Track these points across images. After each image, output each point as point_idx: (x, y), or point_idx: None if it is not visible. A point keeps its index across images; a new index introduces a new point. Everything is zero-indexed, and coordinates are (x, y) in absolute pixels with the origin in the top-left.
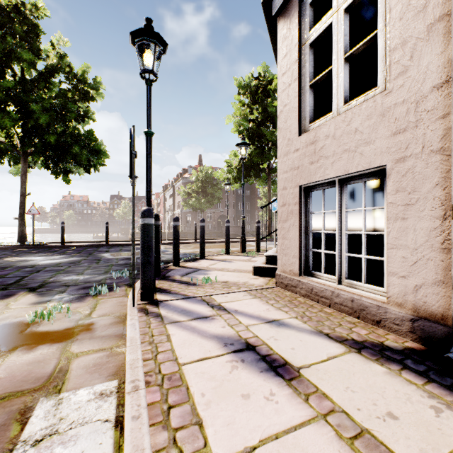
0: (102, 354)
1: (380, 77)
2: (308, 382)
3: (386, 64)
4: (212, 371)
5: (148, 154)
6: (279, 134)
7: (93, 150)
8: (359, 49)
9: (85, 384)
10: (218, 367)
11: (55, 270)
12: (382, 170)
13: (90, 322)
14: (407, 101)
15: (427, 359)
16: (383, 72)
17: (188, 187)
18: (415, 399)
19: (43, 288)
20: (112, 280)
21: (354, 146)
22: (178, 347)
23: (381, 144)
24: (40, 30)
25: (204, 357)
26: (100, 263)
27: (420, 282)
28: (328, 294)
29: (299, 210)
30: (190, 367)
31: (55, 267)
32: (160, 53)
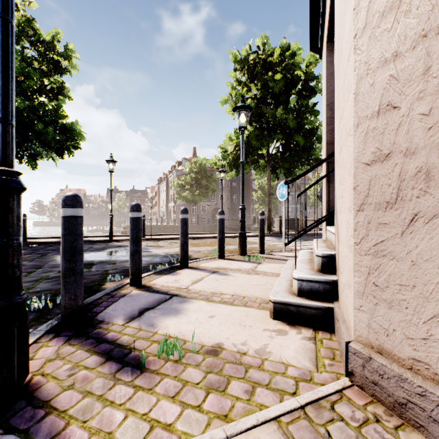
0: None
1: None
2: None
3: None
4: None
5: None
6: None
7: (61, 128)
8: None
9: None
10: None
11: None
12: None
13: None
14: None
15: None
16: None
17: (182, 179)
18: None
19: None
20: None
21: None
22: None
23: None
24: None
25: None
26: (32, 274)
27: None
28: None
29: None
30: None
31: None
32: None
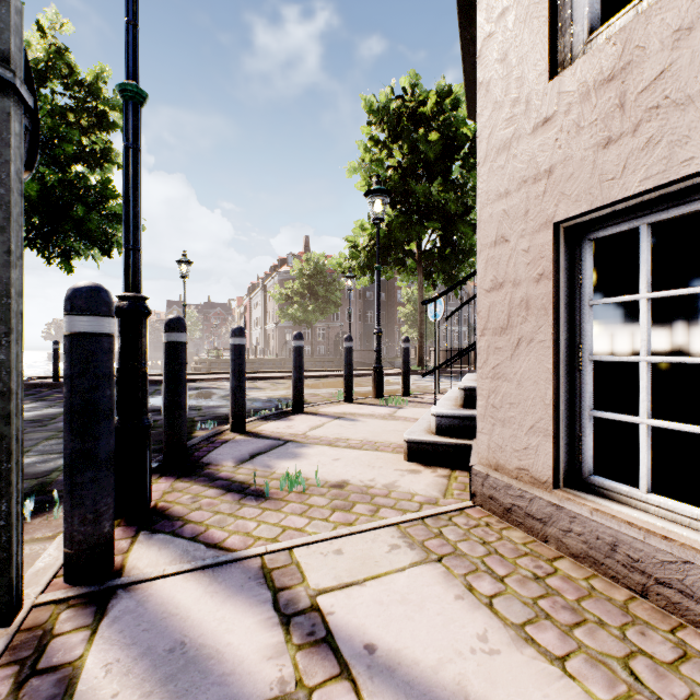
0: None
1: None
2: None
3: None
4: None
5: (128, 148)
6: (483, 99)
7: (110, 214)
8: None
9: None
10: None
11: None
12: None
13: None
14: None
15: None
16: None
17: (287, 287)
18: None
19: None
20: None
21: None
22: None
23: None
24: None
25: None
26: None
27: None
28: None
29: (554, 296)
30: None
31: None
32: None
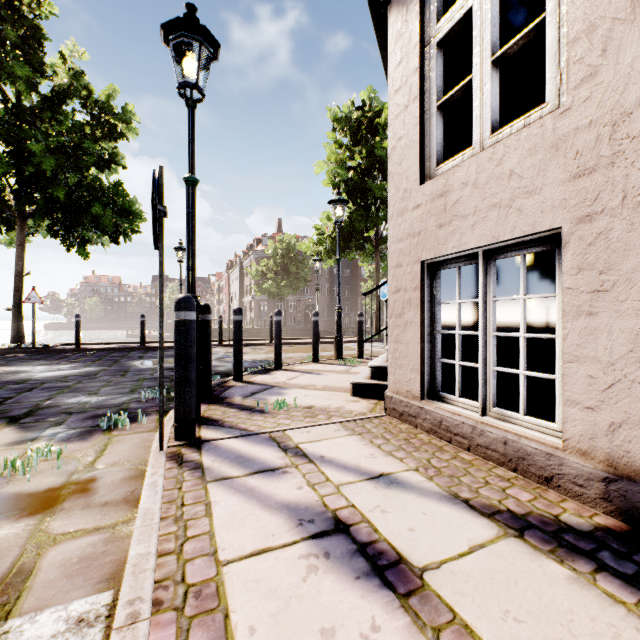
0: (98, 537)
1: (550, 87)
2: (438, 600)
3: (560, 65)
4: (274, 577)
5: (189, 213)
6: (391, 183)
7: (121, 210)
8: (515, 45)
9: (55, 600)
10: (284, 568)
11: (57, 387)
12: (553, 237)
13: (91, 477)
14: (596, 123)
15: (635, 549)
16: (556, 79)
17: (262, 265)
18: (627, 638)
19: (31, 417)
20: (140, 404)
21: (508, 198)
22: (222, 527)
23: (553, 193)
24: (44, 34)
25: (262, 548)
26: (127, 376)
27: (619, 417)
28: (467, 430)
29: (421, 299)
30: (237, 569)
31: (58, 382)
32: (209, 58)
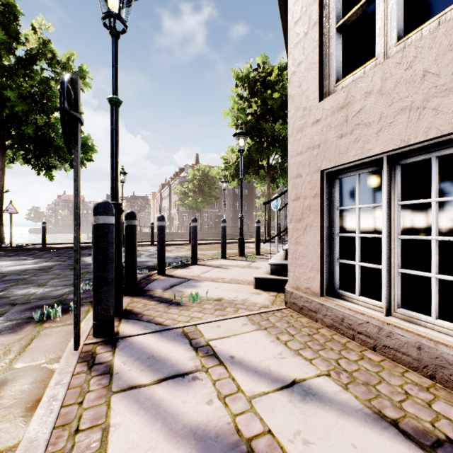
0: None
1: None
2: None
3: None
4: None
5: (113, 129)
6: (291, 104)
7: None
8: None
9: None
10: None
11: (15, 279)
12: None
13: (2, 379)
14: None
15: None
16: None
17: (185, 186)
18: None
19: None
20: None
21: (420, 99)
22: None
23: None
24: (18, 10)
25: None
26: None
27: None
28: (372, 330)
29: (321, 205)
30: None
31: (18, 275)
32: None
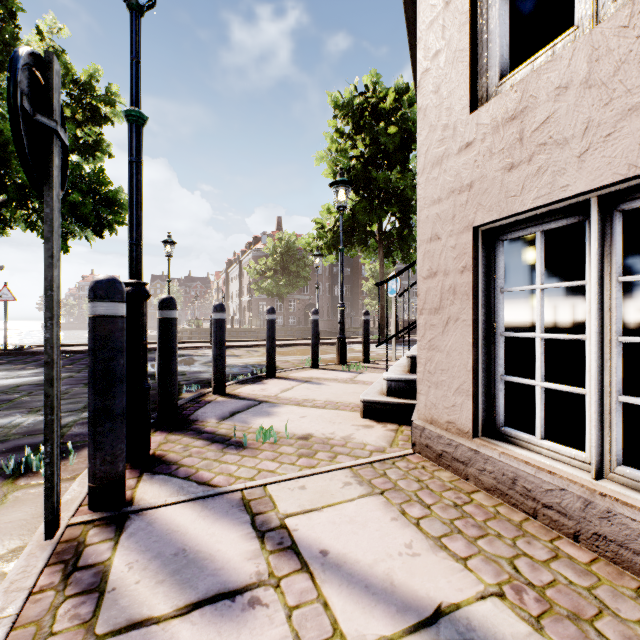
0: None
1: None
2: None
3: None
4: None
5: (132, 162)
6: (422, 122)
7: (103, 199)
8: None
9: None
10: None
11: None
12: None
13: None
14: None
15: None
16: None
17: (261, 263)
18: None
19: None
20: (84, 428)
21: None
22: None
23: None
24: (17, 5)
25: None
26: None
27: None
28: (571, 503)
29: (474, 285)
30: None
31: (3, 394)
32: None
